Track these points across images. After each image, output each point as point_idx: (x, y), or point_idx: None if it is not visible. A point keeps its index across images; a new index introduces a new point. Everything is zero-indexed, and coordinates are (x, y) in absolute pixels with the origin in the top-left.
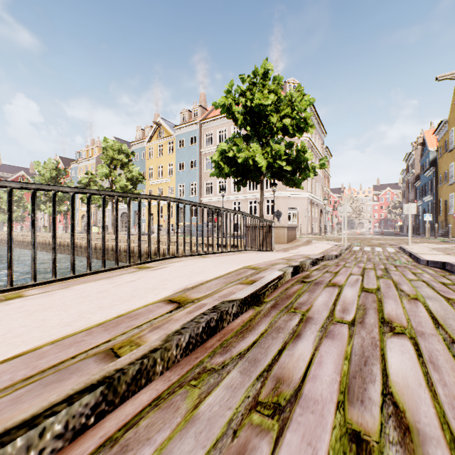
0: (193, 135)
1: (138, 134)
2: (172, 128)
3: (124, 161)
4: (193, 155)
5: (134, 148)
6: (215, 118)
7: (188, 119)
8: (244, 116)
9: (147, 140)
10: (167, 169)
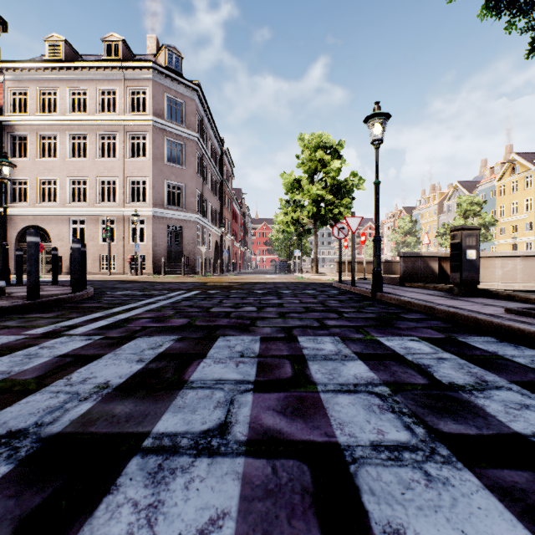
0: None
1: (484, 174)
2: (530, 160)
3: (475, 210)
4: None
5: (480, 188)
6: None
7: None
8: None
9: (496, 179)
10: (523, 205)
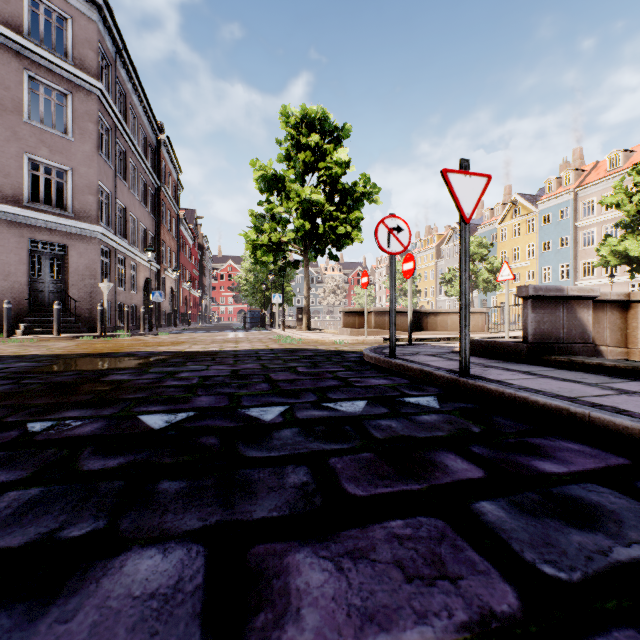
0: (563, 207)
1: (485, 215)
2: (532, 202)
3: (483, 253)
4: (564, 231)
5: (481, 231)
6: (599, 181)
7: (555, 188)
8: (637, 210)
9: (498, 221)
10: (525, 251)
